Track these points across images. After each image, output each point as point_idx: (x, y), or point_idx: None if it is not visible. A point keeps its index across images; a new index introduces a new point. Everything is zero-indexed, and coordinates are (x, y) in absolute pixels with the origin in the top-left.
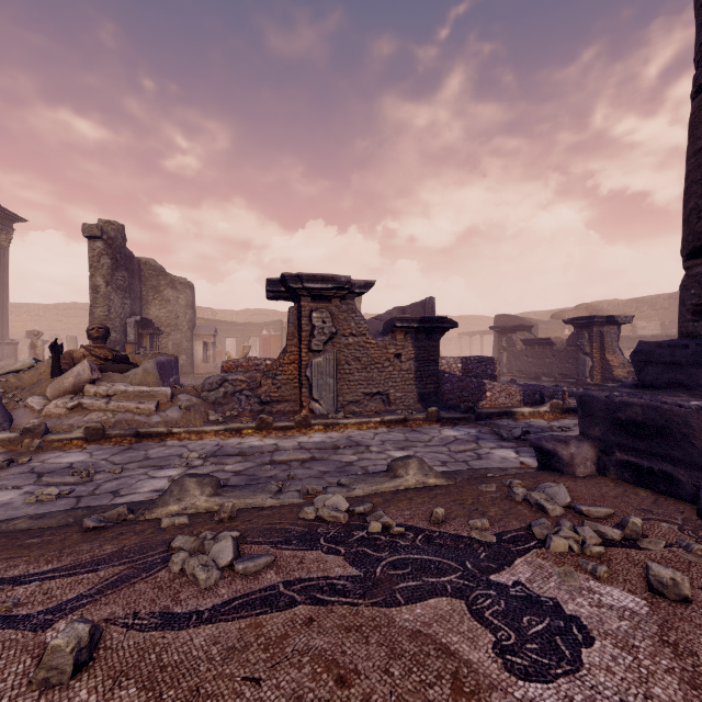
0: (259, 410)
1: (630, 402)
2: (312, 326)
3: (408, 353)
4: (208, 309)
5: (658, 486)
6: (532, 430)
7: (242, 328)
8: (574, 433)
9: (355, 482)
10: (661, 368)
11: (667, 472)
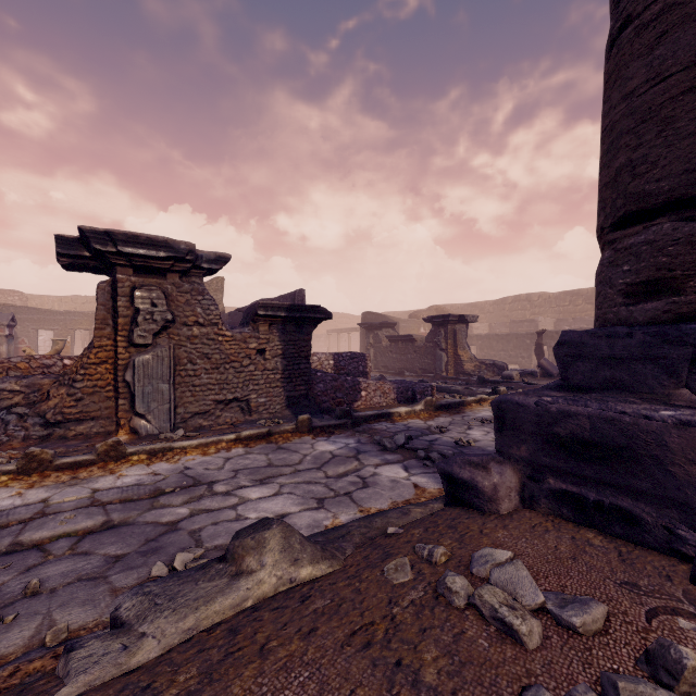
0: (42, 436)
1: (571, 411)
2: (134, 309)
3: (274, 349)
4: (15, 293)
5: (610, 526)
6: (413, 434)
7: (64, 318)
8: (453, 434)
9: (152, 609)
10: (595, 363)
11: (624, 507)
